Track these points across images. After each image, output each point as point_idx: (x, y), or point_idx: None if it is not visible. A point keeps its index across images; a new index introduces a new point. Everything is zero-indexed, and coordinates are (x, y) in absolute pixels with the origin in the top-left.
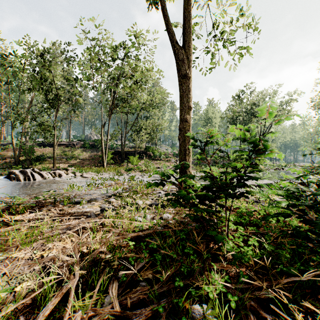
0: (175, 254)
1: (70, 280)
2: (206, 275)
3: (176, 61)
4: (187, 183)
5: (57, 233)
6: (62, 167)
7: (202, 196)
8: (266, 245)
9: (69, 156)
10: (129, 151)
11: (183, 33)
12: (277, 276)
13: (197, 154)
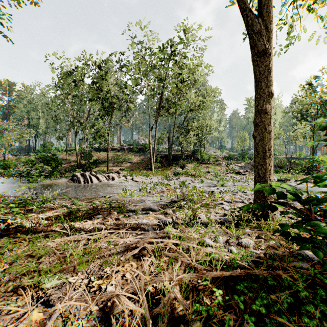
0: None
1: None
2: None
3: (249, 36)
4: None
5: (115, 251)
6: (114, 170)
7: None
8: None
9: (120, 160)
10: (176, 155)
11: None
12: None
13: (252, 156)
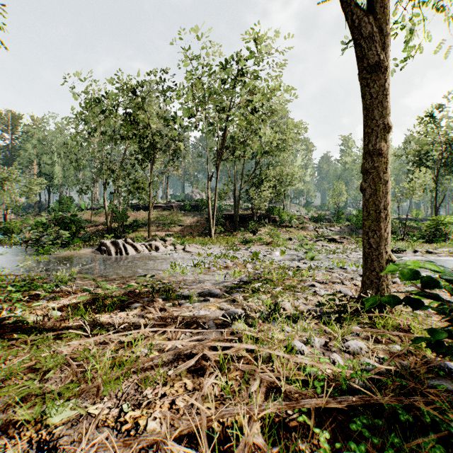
0: None
1: None
2: None
3: (356, 42)
4: None
5: (160, 361)
6: (158, 236)
7: None
8: None
9: (167, 222)
10: (244, 215)
11: None
12: None
13: (350, 217)
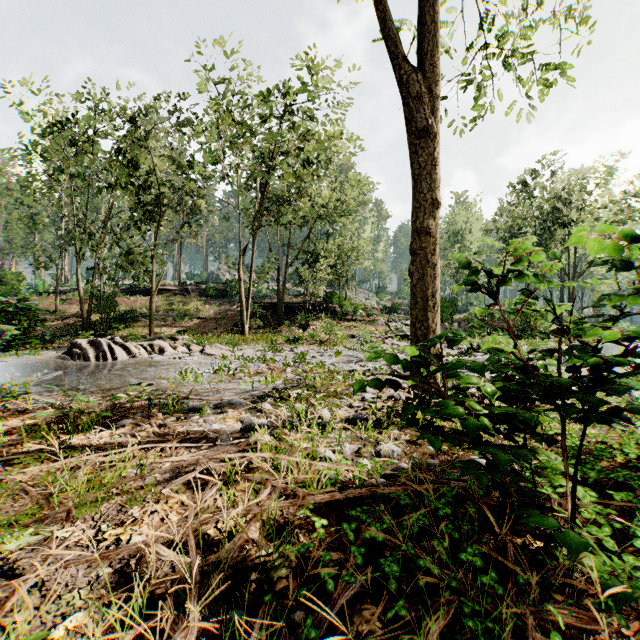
0: (435, 562)
1: (178, 632)
2: None
3: (403, 100)
4: (463, 380)
5: (153, 480)
6: (165, 334)
7: (500, 415)
8: None
9: (179, 313)
10: (293, 303)
11: (419, 37)
12: None
13: None
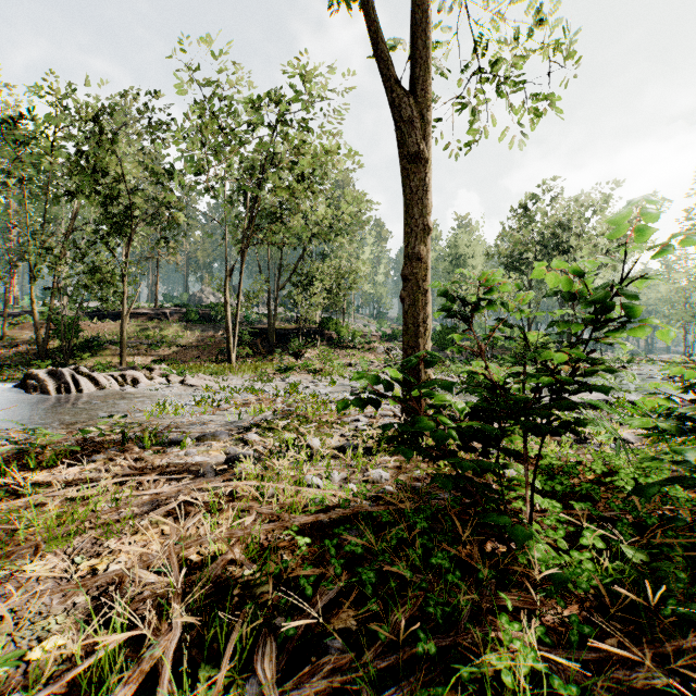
0: (408, 568)
1: (161, 637)
2: (489, 624)
3: (395, 123)
4: (436, 399)
5: (130, 513)
6: (139, 363)
7: (469, 431)
8: (626, 549)
9: (156, 340)
10: (286, 329)
11: (411, 60)
12: (674, 632)
13: (433, 335)
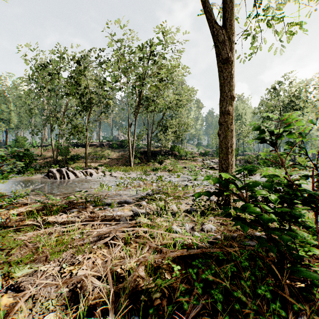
0: (242, 294)
1: None
2: None
3: (215, 44)
4: (258, 192)
5: (88, 241)
6: (93, 166)
7: (278, 212)
8: None
9: (99, 156)
10: (155, 151)
11: (223, 11)
12: None
13: None
